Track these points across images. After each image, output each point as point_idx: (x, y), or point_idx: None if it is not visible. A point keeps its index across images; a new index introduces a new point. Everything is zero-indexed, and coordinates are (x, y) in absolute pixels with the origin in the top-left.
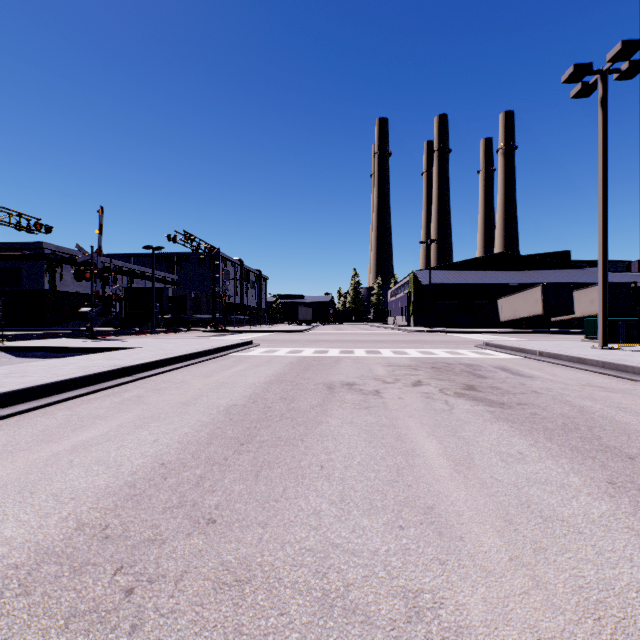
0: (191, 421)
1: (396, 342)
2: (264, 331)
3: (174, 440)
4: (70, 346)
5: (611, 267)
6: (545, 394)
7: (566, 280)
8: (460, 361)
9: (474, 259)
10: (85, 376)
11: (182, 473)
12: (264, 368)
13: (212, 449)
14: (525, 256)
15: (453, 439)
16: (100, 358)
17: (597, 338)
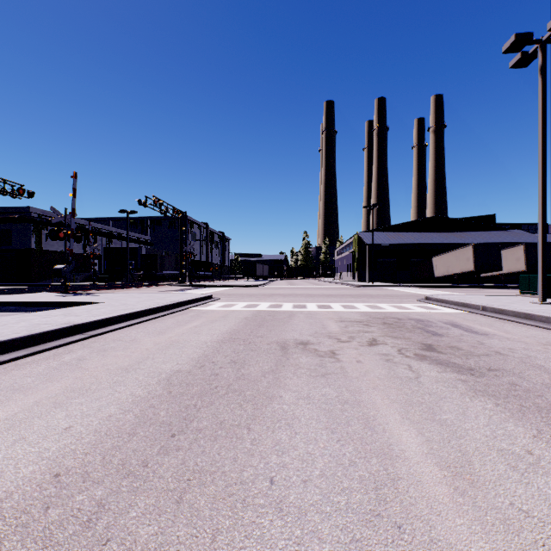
0: (123, 395)
1: (344, 296)
2: (225, 286)
3: (90, 428)
4: (39, 301)
5: (531, 229)
6: (511, 356)
7: (493, 240)
8: (409, 316)
9: (411, 222)
10: (28, 336)
11: (75, 496)
12: (219, 324)
13: (132, 445)
14: (456, 219)
15: (434, 426)
16: (58, 314)
17: (531, 293)
